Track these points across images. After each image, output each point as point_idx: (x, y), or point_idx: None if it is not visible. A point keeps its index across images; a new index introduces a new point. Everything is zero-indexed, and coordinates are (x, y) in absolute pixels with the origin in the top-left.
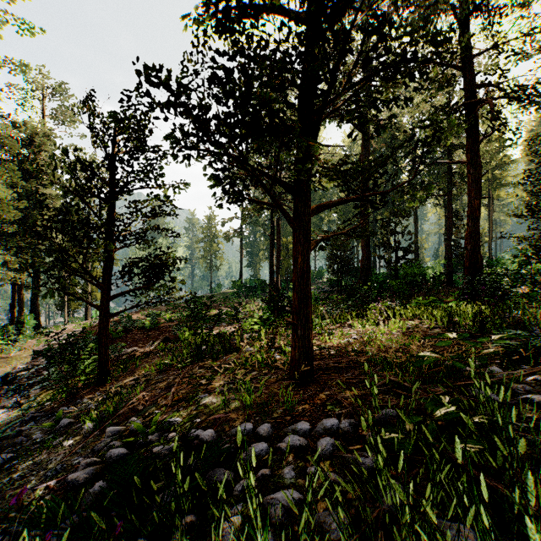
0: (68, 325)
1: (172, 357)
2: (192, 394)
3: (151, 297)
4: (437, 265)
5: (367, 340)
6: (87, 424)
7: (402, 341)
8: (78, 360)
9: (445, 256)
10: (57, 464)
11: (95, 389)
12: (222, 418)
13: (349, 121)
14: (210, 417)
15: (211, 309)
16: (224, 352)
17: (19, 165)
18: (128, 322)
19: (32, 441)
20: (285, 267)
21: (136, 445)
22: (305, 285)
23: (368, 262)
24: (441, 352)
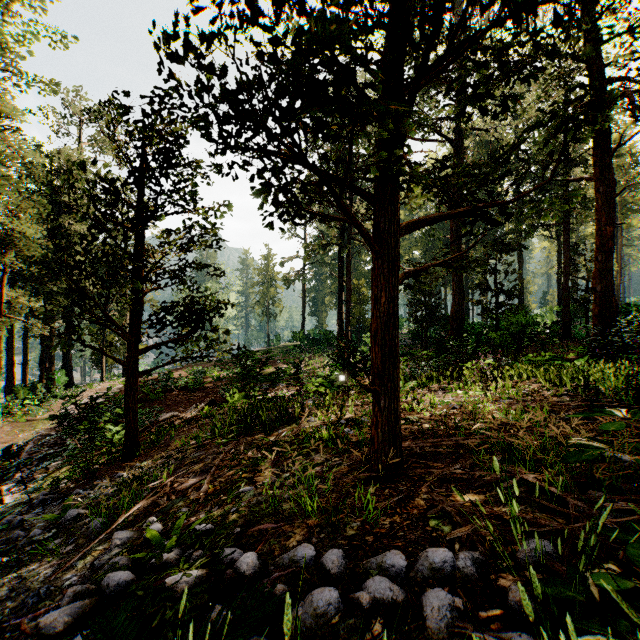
0: (103, 383)
1: (213, 428)
2: (233, 485)
3: (191, 351)
4: (548, 313)
5: (472, 411)
6: (94, 522)
7: (533, 417)
8: (99, 429)
9: (559, 301)
10: (44, 583)
11: (120, 466)
12: (271, 531)
13: (458, 92)
14: (253, 526)
15: (268, 366)
16: (280, 422)
17: (48, 198)
18: (169, 381)
19: (28, 539)
20: (356, 315)
21: (147, 567)
22: (391, 335)
23: (461, 309)
24: (586, 432)
